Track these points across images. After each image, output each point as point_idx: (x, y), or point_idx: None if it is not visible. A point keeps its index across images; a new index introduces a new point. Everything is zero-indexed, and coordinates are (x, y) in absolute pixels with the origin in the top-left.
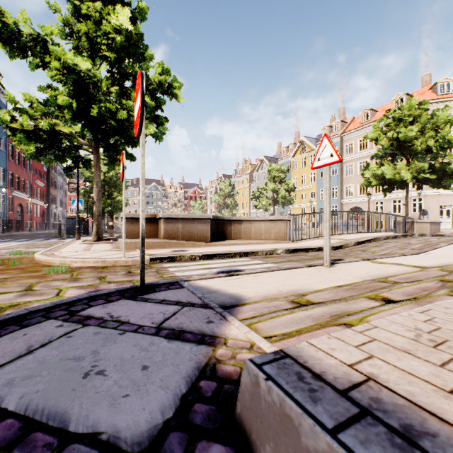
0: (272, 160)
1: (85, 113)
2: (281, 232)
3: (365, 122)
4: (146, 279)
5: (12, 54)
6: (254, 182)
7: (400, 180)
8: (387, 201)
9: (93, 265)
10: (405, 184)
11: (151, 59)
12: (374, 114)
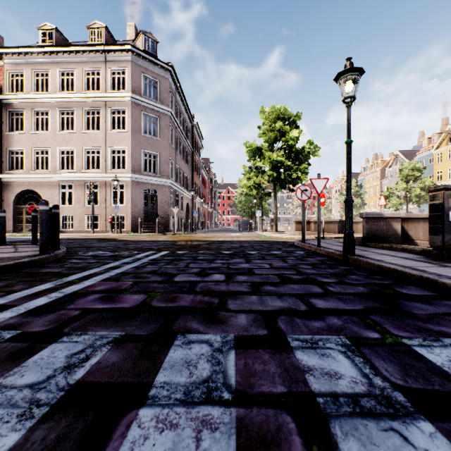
0: (409, 153)
1: (276, 175)
2: None
3: None
4: None
5: (250, 157)
6: (386, 179)
7: None
8: None
9: (296, 238)
10: None
11: (300, 132)
12: None
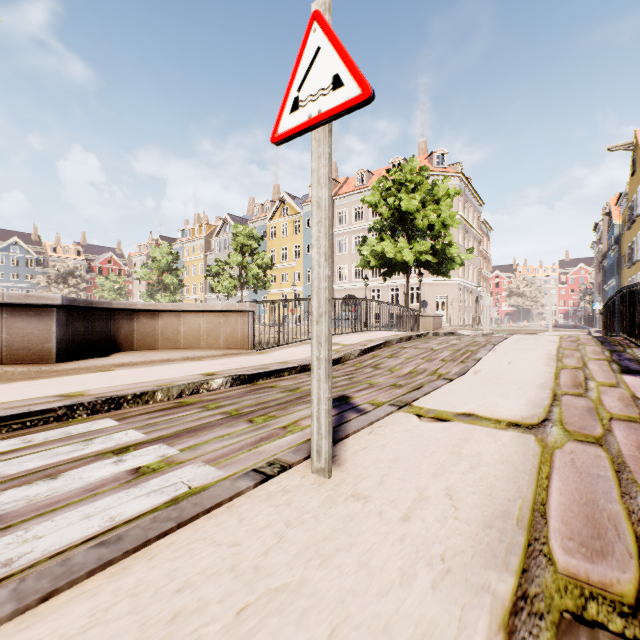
0: (240, 221)
1: None
2: (238, 334)
3: (361, 186)
4: None
5: None
6: (213, 252)
7: (402, 261)
8: (385, 289)
9: None
10: (407, 267)
11: None
12: (370, 177)
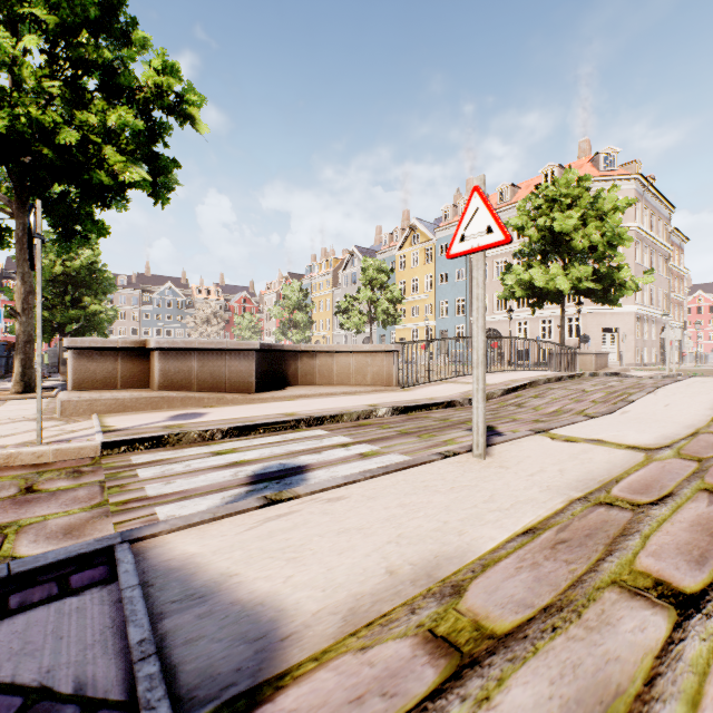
0: (367, 253)
1: None
2: (383, 372)
3: (504, 203)
4: (51, 519)
5: None
6: (340, 286)
7: (555, 290)
8: (534, 321)
9: None
10: (562, 296)
11: (144, 46)
12: (515, 191)
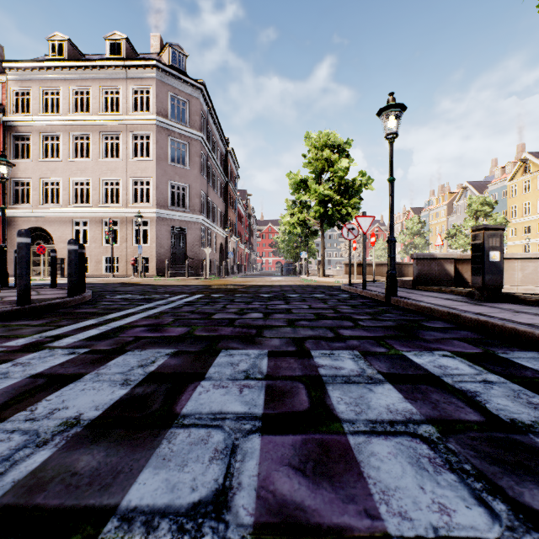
0: (480, 185)
1: (323, 211)
2: None
3: None
4: None
5: (294, 190)
6: (453, 215)
7: None
8: None
9: (345, 282)
10: None
11: (351, 162)
12: None
